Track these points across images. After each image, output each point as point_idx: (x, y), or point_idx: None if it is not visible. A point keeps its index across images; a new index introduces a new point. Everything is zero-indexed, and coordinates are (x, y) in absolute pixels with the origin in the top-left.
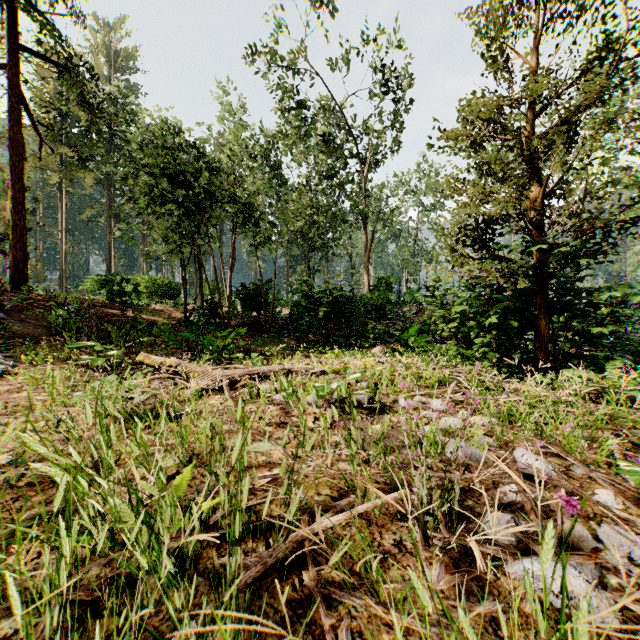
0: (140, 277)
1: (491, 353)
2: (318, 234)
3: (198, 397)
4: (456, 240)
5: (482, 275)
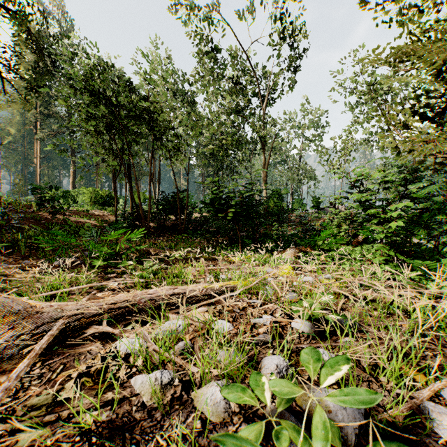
0: (85, 189)
1: None
2: (226, 156)
3: None
4: (412, 113)
5: None
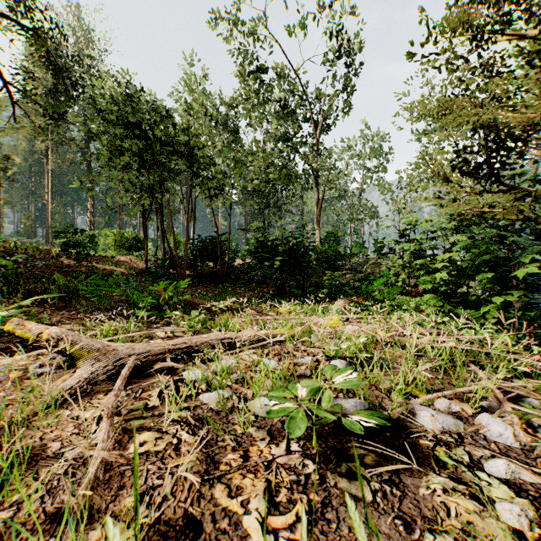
0: (109, 231)
1: (492, 312)
2: (272, 192)
3: (75, 398)
4: (452, 167)
5: (494, 210)
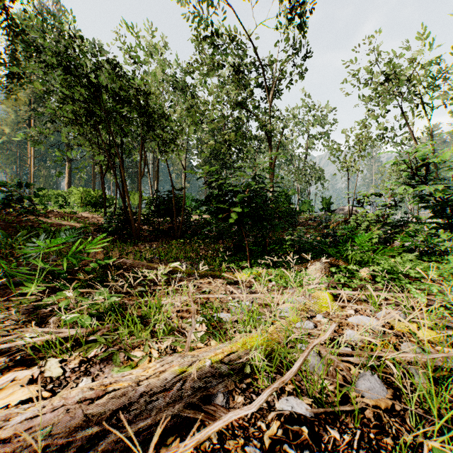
0: (75, 189)
1: None
2: (229, 154)
3: None
4: None
5: None
